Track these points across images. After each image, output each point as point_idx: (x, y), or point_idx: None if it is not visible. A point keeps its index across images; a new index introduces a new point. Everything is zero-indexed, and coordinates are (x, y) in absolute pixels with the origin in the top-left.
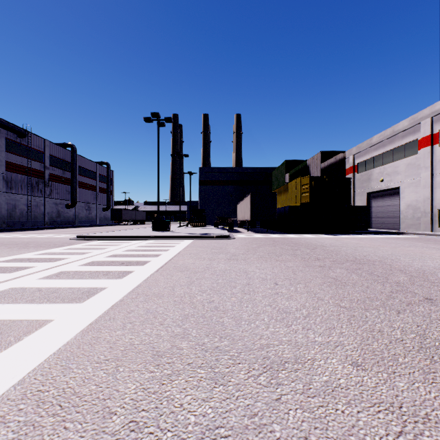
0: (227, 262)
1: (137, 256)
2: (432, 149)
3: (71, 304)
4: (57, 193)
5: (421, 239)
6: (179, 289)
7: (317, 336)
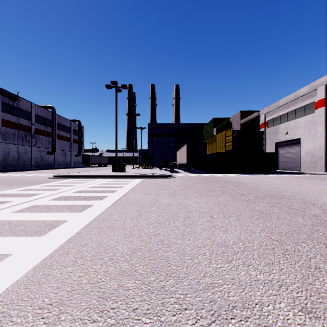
0: (169, 197)
1: (97, 192)
2: (326, 109)
3: (32, 237)
4: (41, 143)
5: (319, 178)
6: (129, 221)
7: (258, 273)
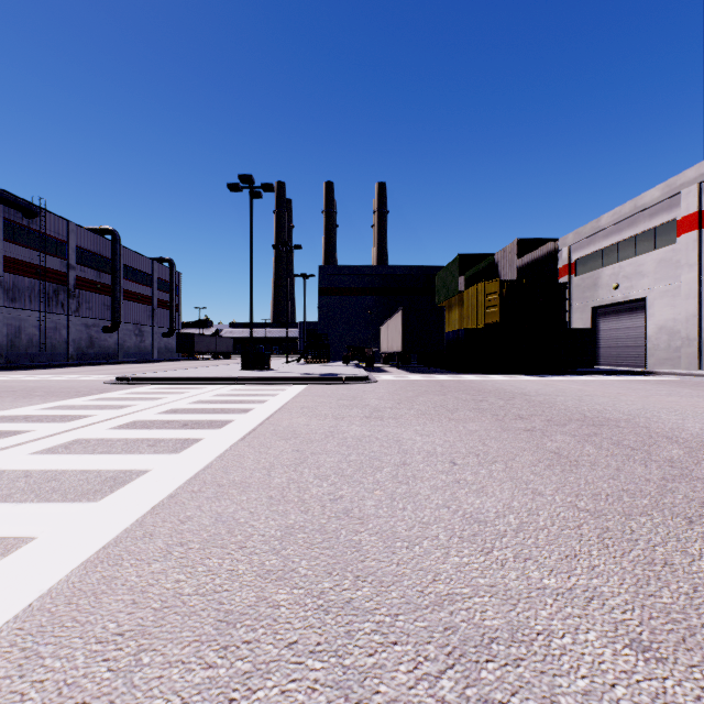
0: (365, 423)
1: (211, 412)
2: (700, 235)
3: (77, 505)
4: (88, 308)
5: (685, 383)
6: (279, 472)
7: (546, 575)
